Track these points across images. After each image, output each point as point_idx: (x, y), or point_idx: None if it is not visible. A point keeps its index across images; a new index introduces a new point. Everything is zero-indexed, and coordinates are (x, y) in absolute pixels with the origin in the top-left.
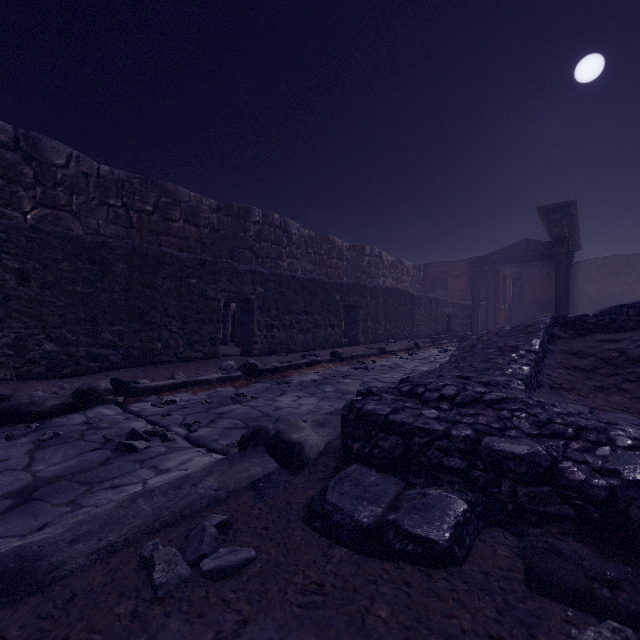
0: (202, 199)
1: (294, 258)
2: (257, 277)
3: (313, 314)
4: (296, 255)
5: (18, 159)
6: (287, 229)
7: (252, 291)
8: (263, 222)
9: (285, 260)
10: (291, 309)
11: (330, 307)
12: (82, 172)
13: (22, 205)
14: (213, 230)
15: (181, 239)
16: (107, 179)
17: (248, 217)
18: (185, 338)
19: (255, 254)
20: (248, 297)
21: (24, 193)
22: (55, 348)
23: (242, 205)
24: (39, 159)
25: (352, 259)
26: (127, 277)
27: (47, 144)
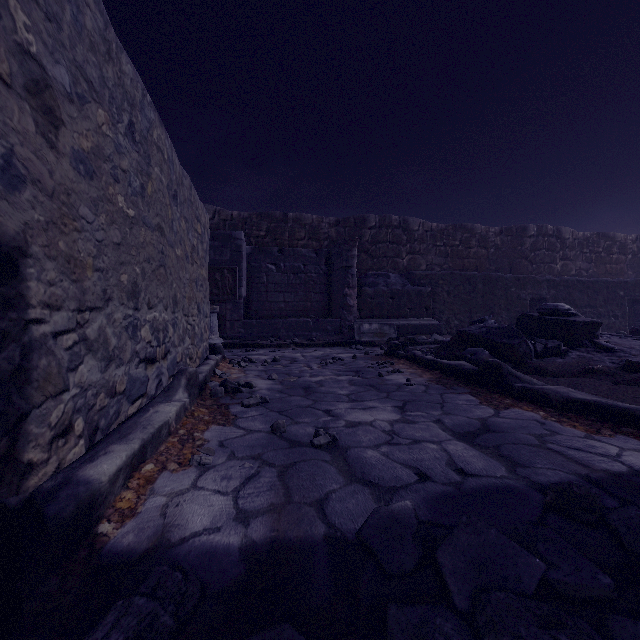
0: (489, 228)
1: (567, 260)
2: (550, 284)
3: (596, 307)
4: (569, 257)
5: (400, 232)
6: (560, 236)
7: (547, 293)
8: (537, 235)
9: (558, 263)
10: (576, 304)
11: (613, 301)
12: (424, 231)
13: (402, 255)
14: (496, 249)
15: (476, 259)
16: (435, 231)
17: (524, 234)
18: (508, 321)
19: (530, 262)
20: (544, 297)
21: (403, 249)
22: (457, 323)
23: (519, 225)
24: (408, 230)
25: (639, 251)
26: (482, 290)
27: (411, 221)
